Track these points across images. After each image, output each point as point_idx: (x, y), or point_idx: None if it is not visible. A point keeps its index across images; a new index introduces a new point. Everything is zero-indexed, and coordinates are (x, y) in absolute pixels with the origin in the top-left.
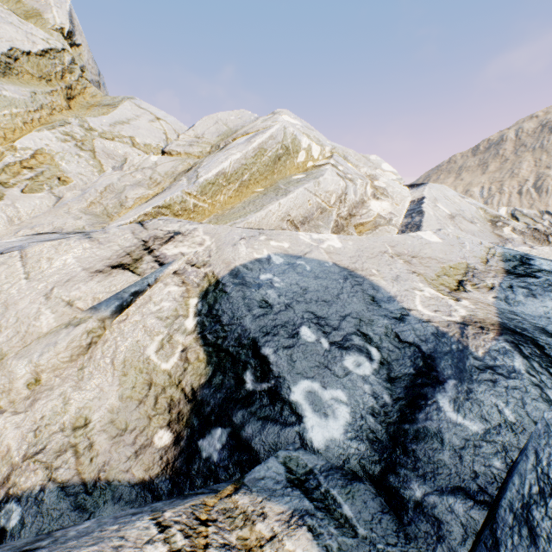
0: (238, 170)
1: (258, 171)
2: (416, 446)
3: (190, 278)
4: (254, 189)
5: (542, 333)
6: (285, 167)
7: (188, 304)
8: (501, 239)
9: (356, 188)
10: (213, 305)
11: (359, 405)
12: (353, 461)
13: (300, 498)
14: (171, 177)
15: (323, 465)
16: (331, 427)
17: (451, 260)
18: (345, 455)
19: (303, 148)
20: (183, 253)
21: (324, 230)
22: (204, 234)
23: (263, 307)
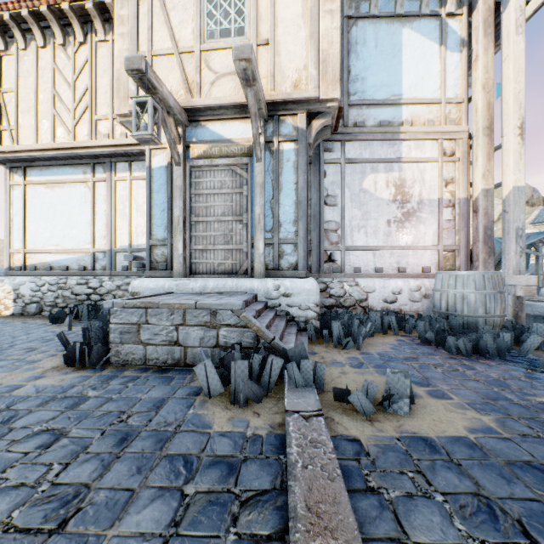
0: None
1: None
2: None
3: None
4: None
5: None
6: None
7: None
8: None
9: None
10: None
11: None
12: None
13: None
14: None
15: None
16: None
17: None
18: None
19: None
20: None
21: None
22: None
23: None
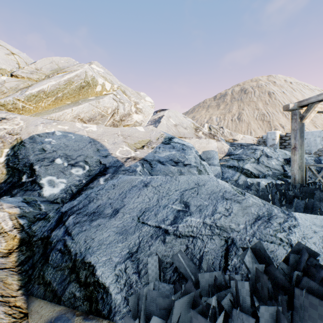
0: (54, 90)
1: (68, 92)
2: (83, 192)
3: (7, 140)
4: (66, 102)
5: (156, 161)
6: (87, 93)
7: (3, 151)
8: (197, 137)
9: (125, 107)
10: (16, 151)
11: (70, 183)
12: (59, 199)
13: (23, 204)
14: (14, 90)
15: (44, 200)
16: (55, 190)
17: (144, 138)
18: (56, 198)
19: (99, 84)
20: (5, 128)
21: (101, 125)
22: (21, 120)
23: (41, 151)
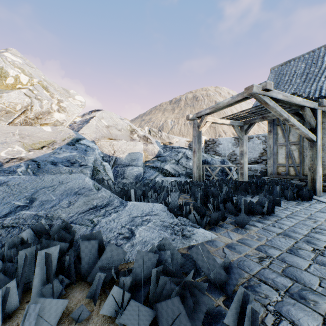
0: None
1: None
2: None
3: None
4: None
5: (48, 161)
6: None
7: None
8: (131, 139)
9: (42, 104)
10: None
11: None
12: None
13: None
14: None
15: None
16: None
17: (48, 138)
18: None
19: (11, 76)
20: None
21: (3, 122)
22: None
23: None
